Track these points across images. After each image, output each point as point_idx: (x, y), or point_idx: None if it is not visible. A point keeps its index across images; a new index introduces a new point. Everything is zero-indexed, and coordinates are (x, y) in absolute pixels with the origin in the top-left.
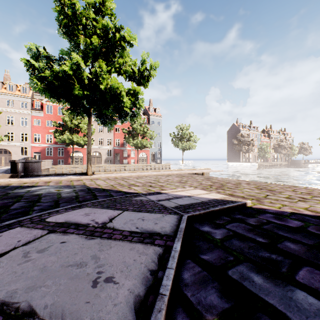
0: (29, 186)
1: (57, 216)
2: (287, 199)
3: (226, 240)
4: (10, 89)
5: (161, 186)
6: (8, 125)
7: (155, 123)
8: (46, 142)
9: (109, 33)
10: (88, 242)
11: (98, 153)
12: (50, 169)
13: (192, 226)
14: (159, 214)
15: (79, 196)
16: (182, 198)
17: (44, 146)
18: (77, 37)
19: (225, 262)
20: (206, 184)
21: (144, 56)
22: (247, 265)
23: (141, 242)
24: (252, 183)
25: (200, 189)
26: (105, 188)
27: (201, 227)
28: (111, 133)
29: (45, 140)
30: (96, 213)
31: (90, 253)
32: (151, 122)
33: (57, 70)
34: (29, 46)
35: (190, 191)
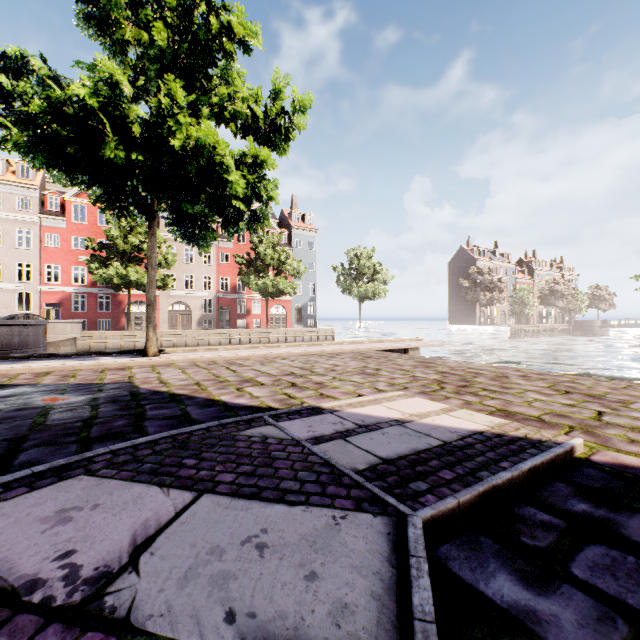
0: None
1: None
2: None
3: None
4: None
5: (318, 386)
6: None
7: (303, 245)
8: (72, 283)
9: (194, 16)
10: None
11: (185, 306)
12: (78, 340)
13: (446, 569)
14: (322, 512)
15: (96, 421)
16: (382, 431)
17: (69, 291)
18: (116, 25)
19: None
20: (428, 379)
21: (278, 82)
22: None
23: None
24: (533, 375)
25: (419, 395)
26: (178, 393)
27: (485, 580)
28: (212, 265)
29: (70, 278)
30: (100, 509)
31: None
32: (294, 242)
33: (60, 96)
34: (5, 51)
35: (397, 404)
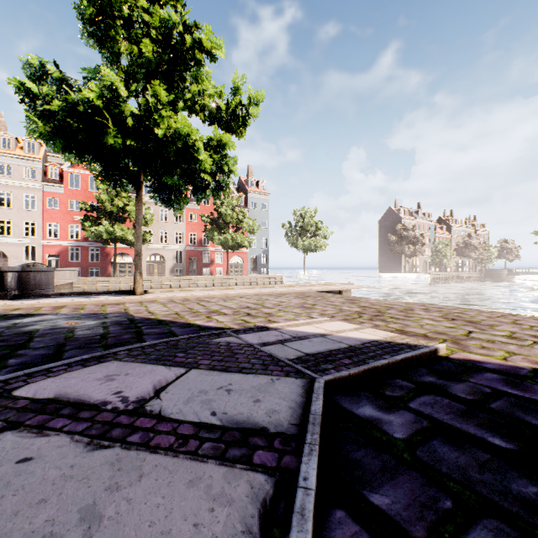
0: (21, 315)
1: (43, 383)
2: (511, 340)
3: (419, 443)
4: (6, 145)
5: (267, 315)
6: (2, 207)
7: (257, 206)
8: (68, 238)
9: (173, 34)
10: (88, 458)
11: (160, 257)
12: (74, 285)
13: (335, 404)
14: (265, 377)
15: (109, 335)
16: (309, 340)
17: (66, 245)
18: (114, 41)
19: (436, 517)
20: (351, 311)
21: (237, 81)
22: (496, 528)
23: (219, 457)
24: (433, 308)
25: (341, 321)
26: (163, 319)
27: (357, 408)
28: (182, 223)
29: (67, 234)
30: (130, 375)
31: (81, 498)
32: (250, 204)
33: (75, 98)
34: (27, 60)
35: (323, 325)
